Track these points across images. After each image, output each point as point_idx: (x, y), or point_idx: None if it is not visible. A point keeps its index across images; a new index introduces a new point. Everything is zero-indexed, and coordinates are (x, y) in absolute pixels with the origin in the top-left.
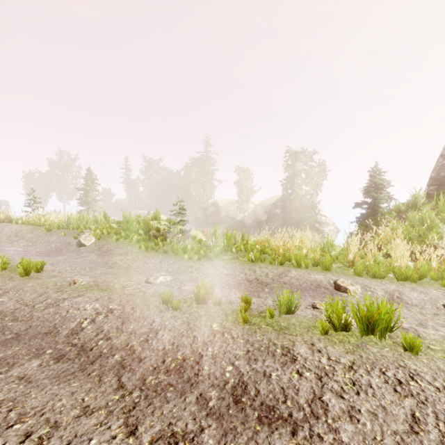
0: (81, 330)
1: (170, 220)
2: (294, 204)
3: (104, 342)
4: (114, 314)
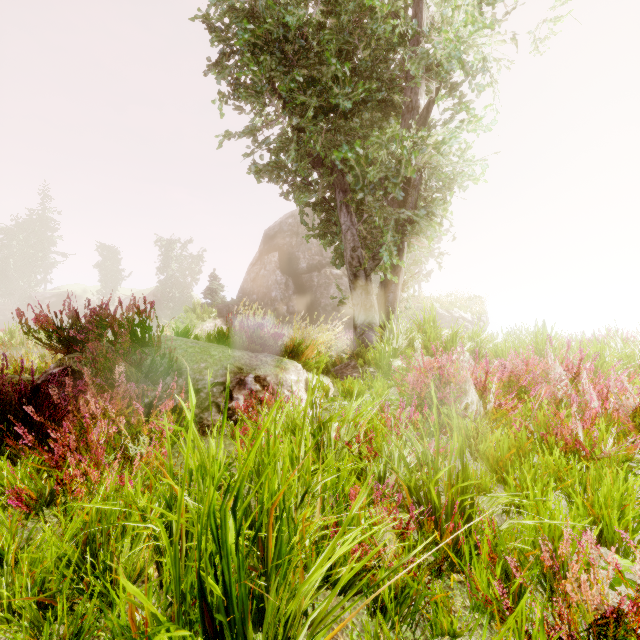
0: None
1: None
2: (168, 299)
3: None
4: None
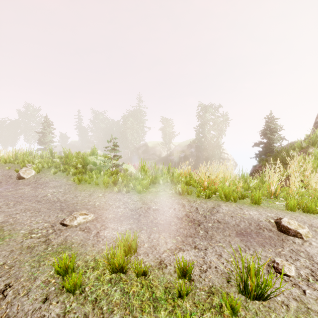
0: None
1: (106, 156)
2: (204, 145)
3: None
4: None
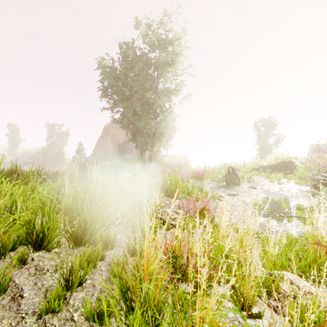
0: None
1: None
2: (51, 153)
3: None
4: None
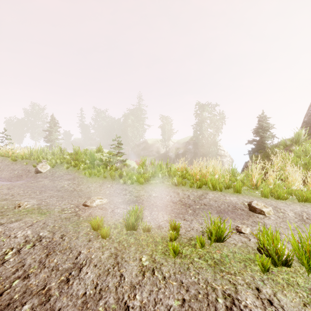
0: (1, 264)
1: (111, 153)
2: (202, 142)
3: (20, 282)
4: (41, 243)
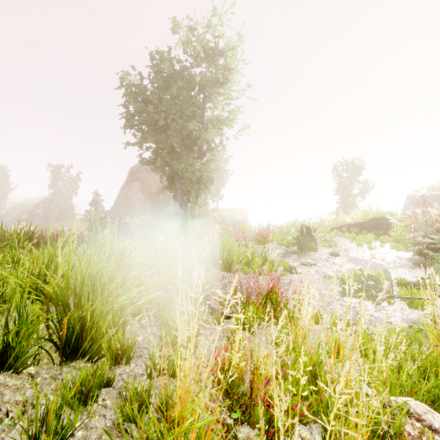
0: None
1: None
2: (56, 206)
3: None
4: None
